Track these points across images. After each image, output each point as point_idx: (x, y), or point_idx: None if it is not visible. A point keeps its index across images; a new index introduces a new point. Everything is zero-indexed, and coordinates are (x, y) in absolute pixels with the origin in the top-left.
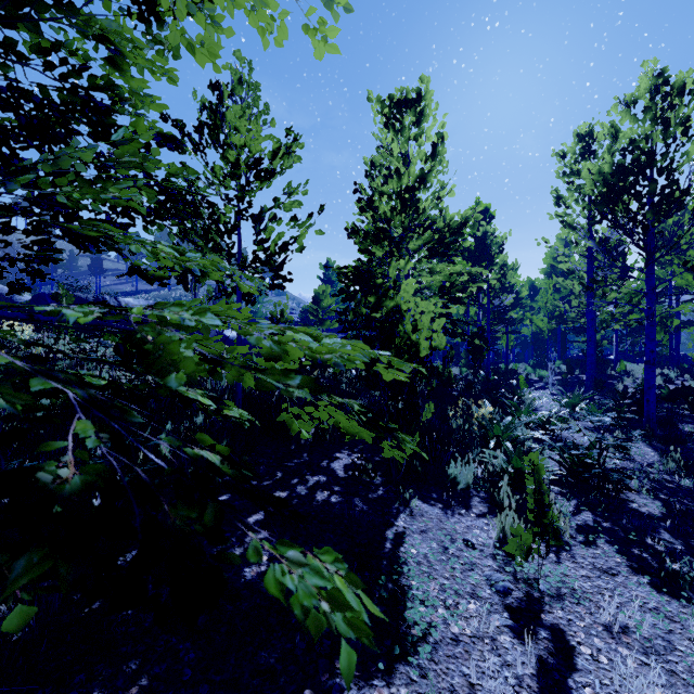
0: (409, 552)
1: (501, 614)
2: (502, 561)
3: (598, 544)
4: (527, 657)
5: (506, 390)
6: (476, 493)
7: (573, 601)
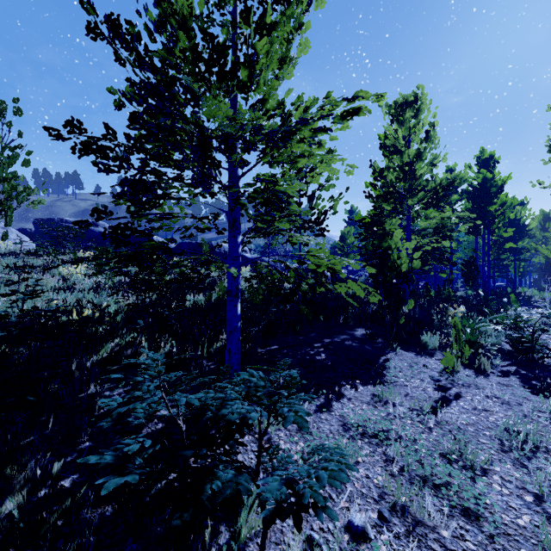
0: (390, 361)
1: (432, 385)
2: (442, 374)
3: (509, 377)
4: (438, 394)
5: (496, 305)
6: (440, 352)
7: (474, 388)
